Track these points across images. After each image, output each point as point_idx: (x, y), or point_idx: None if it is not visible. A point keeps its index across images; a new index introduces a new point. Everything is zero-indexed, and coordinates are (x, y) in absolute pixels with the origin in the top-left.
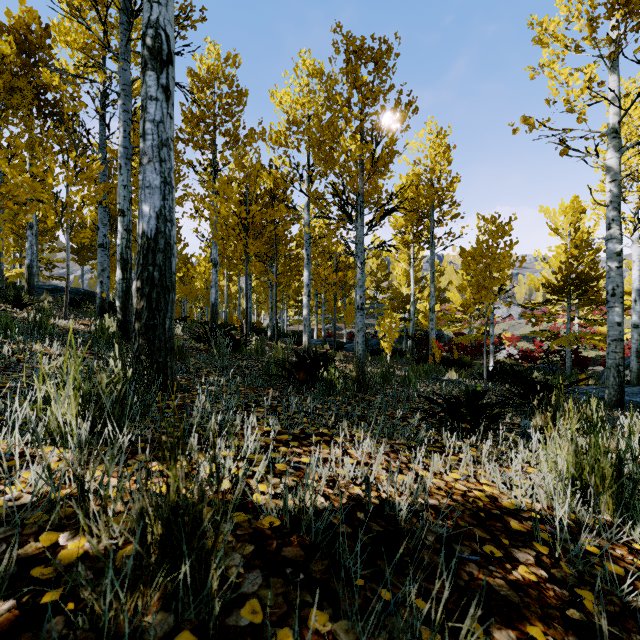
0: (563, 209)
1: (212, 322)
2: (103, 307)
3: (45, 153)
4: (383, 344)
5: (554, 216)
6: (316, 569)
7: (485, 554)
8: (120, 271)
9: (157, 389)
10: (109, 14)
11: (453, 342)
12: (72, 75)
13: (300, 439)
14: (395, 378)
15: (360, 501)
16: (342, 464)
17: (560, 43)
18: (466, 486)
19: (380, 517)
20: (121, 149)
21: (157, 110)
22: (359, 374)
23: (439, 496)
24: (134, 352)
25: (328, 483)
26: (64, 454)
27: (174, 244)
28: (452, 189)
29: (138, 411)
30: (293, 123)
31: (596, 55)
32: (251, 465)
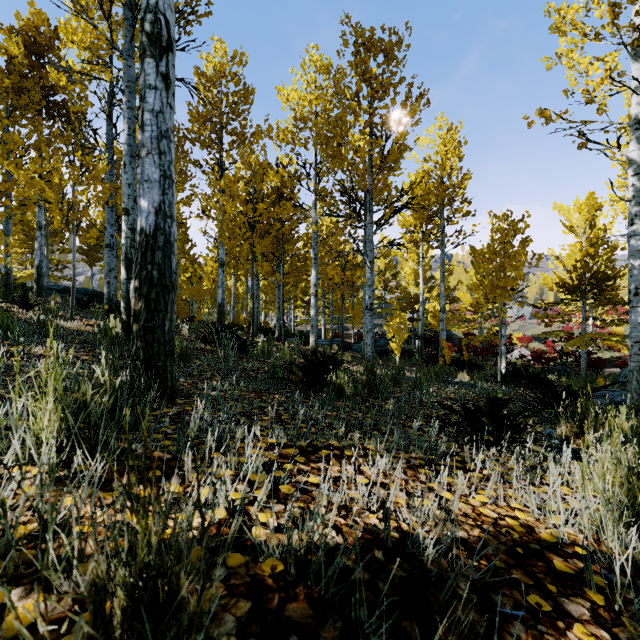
0: (578, 206)
1: (219, 322)
2: (110, 307)
3: (53, 154)
4: (392, 345)
5: (568, 213)
6: (327, 636)
7: (531, 607)
8: (124, 271)
9: (154, 396)
10: (116, 13)
11: (463, 343)
12: (76, 72)
13: (307, 453)
14: (405, 381)
15: (377, 534)
16: (354, 485)
17: (578, 31)
18: (496, 512)
19: (402, 556)
20: (125, 147)
21: (156, 99)
22: (369, 378)
23: (467, 526)
24: (132, 356)
25: (339, 510)
26: (22, 488)
27: (174, 241)
28: (463, 186)
29: (131, 422)
30: (300, 120)
31: (617, 43)
32: (252, 487)
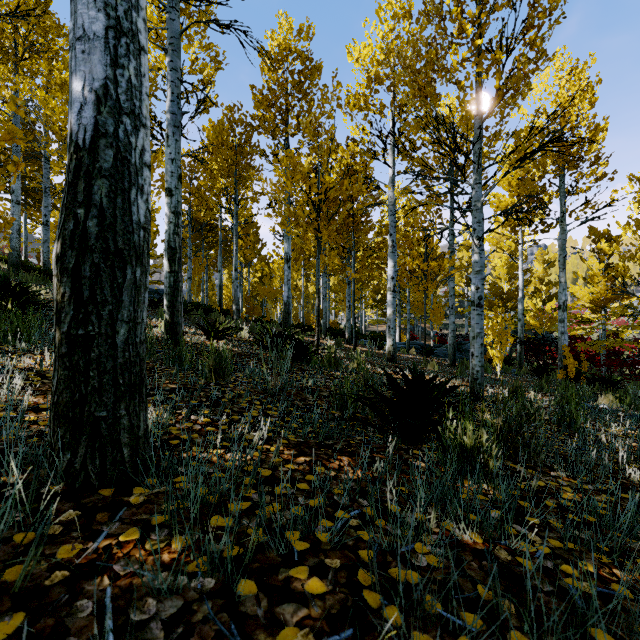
0: None
1: (284, 323)
2: None
3: None
4: (491, 352)
5: None
6: None
7: None
8: (167, 262)
9: None
10: None
11: (579, 349)
12: None
13: None
14: None
15: None
16: None
17: None
18: None
19: None
20: (168, 116)
21: None
22: (508, 423)
23: None
24: (52, 394)
25: None
26: None
27: (143, 166)
28: (599, 137)
29: None
30: (375, 81)
31: None
32: None
